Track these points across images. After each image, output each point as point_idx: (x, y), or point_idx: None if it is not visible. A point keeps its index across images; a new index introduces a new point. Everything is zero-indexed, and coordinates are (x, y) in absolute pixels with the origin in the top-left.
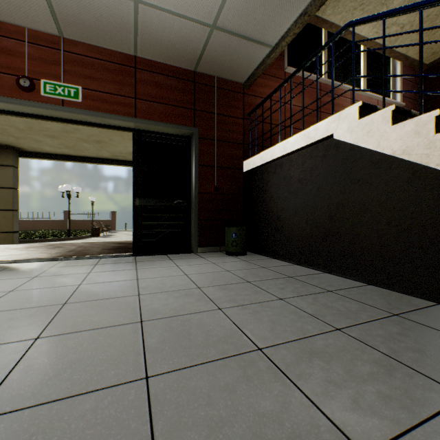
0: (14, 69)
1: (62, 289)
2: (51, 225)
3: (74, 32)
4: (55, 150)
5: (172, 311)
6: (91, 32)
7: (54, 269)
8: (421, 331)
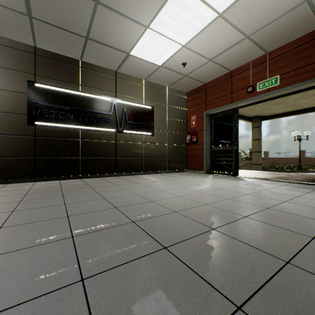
0: (245, 85)
1: (252, 190)
2: (288, 161)
3: (273, 46)
4: (281, 111)
5: (290, 211)
6: (282, 39)
7: (258, 183)
8: None
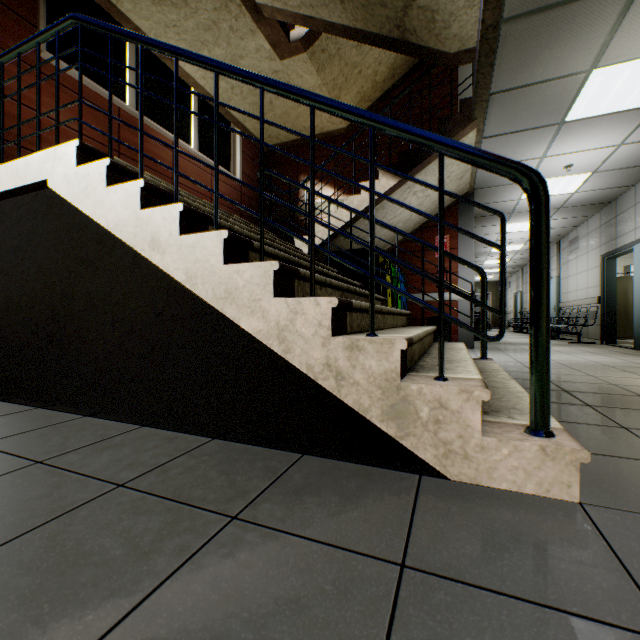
0: None
1: None
2: None
3: None
4: None
5: None
6: None
7: None
8: (37, 481)
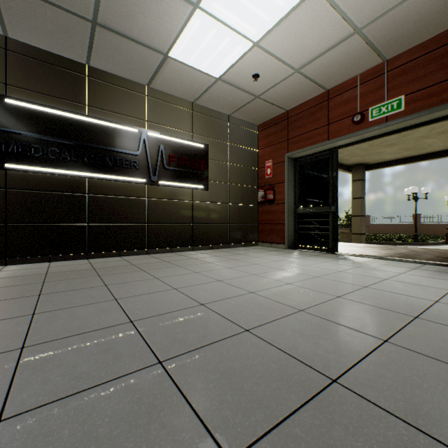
0: (350, 111)
1: (369, 278)
2: (398, 229)
3: (394, 50)
4: (394, 157)
5: None
6: (411, 37)
7: (374, 264)
8: None
